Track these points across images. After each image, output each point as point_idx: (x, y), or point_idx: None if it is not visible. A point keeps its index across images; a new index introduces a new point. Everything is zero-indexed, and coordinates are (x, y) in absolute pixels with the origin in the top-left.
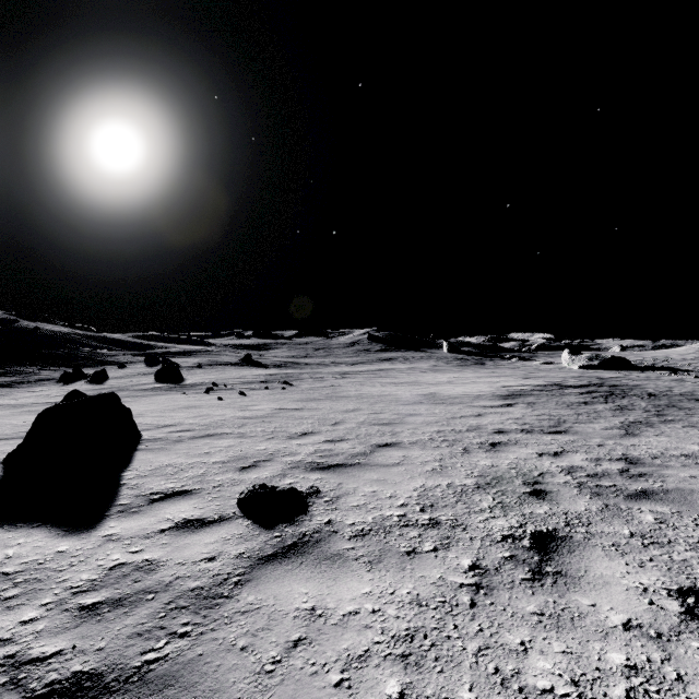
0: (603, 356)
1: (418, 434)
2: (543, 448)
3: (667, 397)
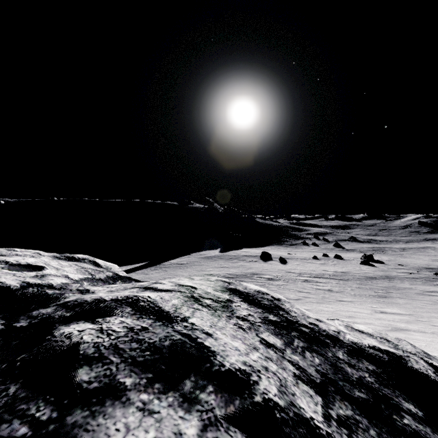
0: None
1: (422, 264)
2: None
3: None
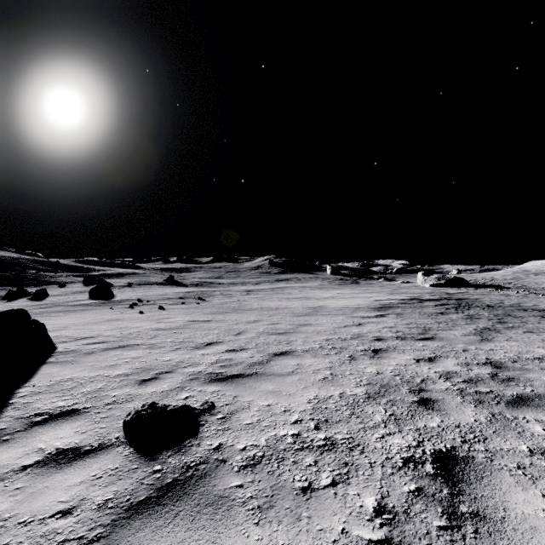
0: (448, 277)
1: (310, 342)
2: (418, 354)
3: (502, 307)
